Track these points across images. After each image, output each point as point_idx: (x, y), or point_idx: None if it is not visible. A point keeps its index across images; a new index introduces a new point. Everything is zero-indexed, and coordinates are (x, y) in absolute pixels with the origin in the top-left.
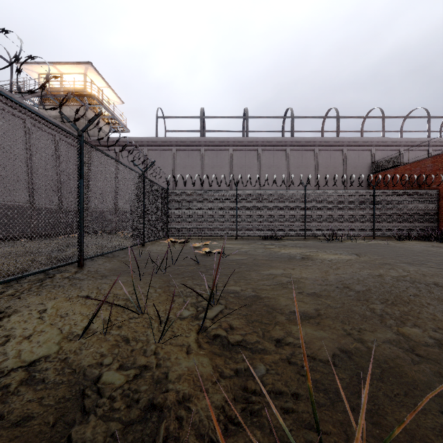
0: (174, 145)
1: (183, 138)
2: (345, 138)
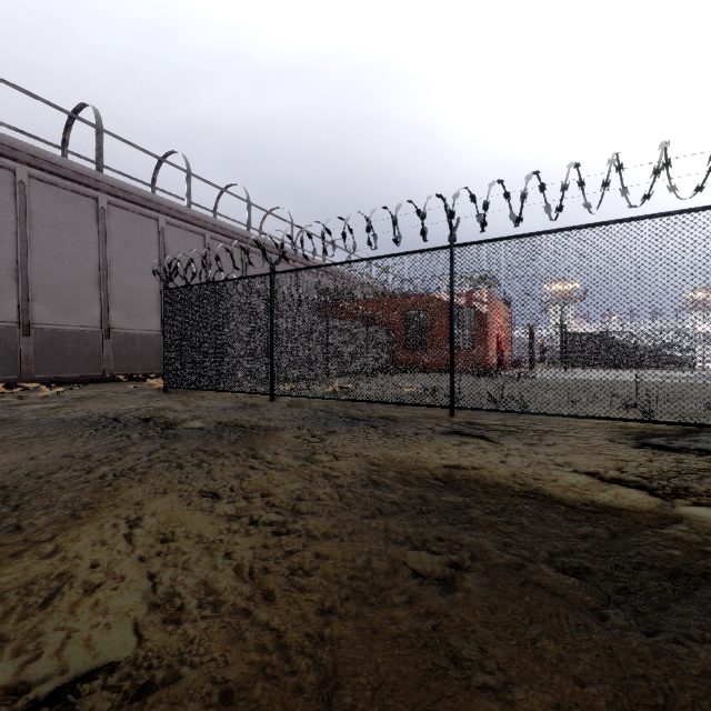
0: (25, 160)
1: (54, 156)
2: (300, 253)
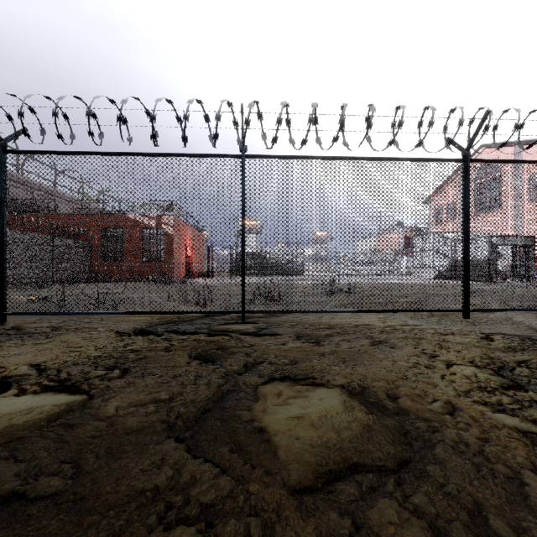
0: None
1: None
2: None
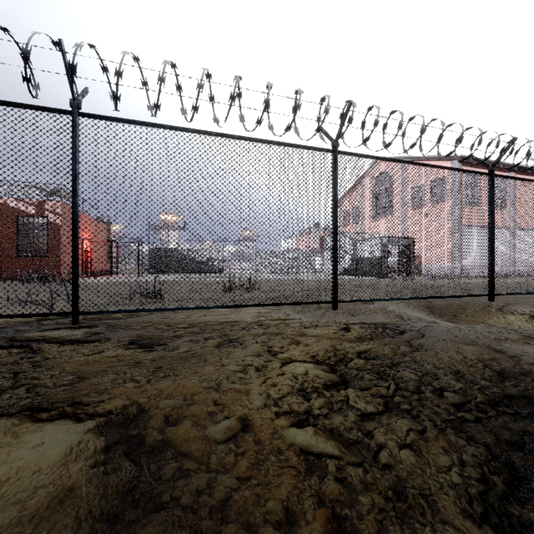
0: None
1: None
2: None
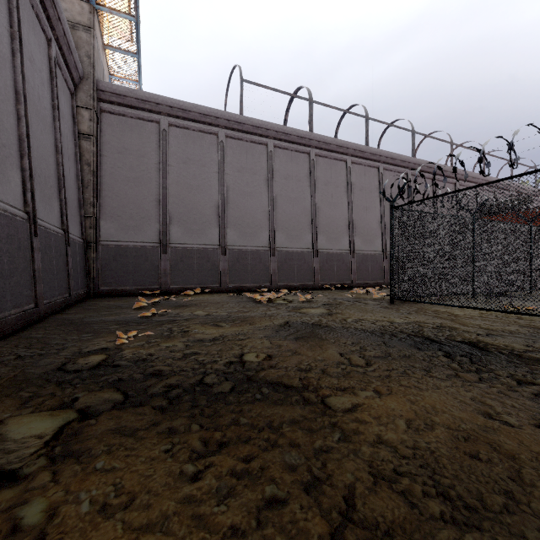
0: (272, 136)
1: (287, 128)
2: (459, 170)
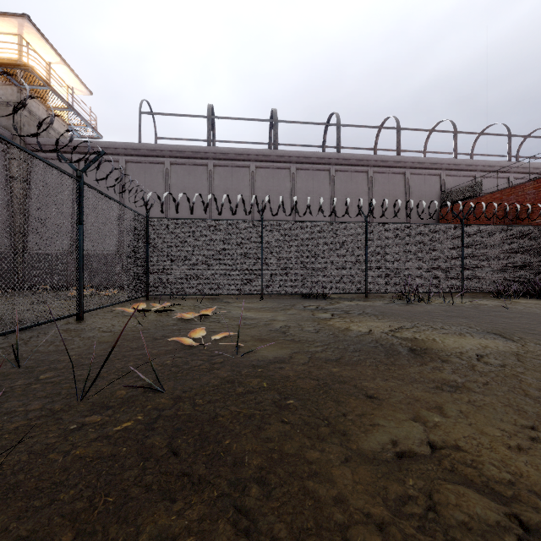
0: (168, 155)
1: (180, 146)
2: (407, 157)
